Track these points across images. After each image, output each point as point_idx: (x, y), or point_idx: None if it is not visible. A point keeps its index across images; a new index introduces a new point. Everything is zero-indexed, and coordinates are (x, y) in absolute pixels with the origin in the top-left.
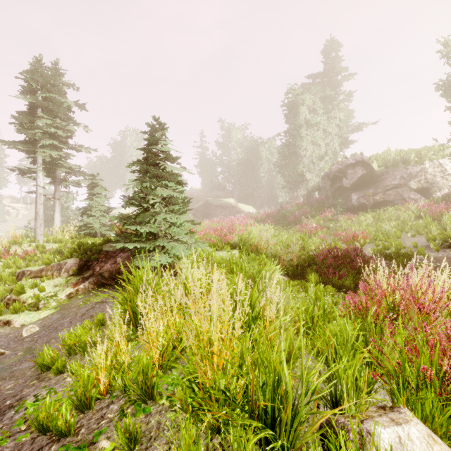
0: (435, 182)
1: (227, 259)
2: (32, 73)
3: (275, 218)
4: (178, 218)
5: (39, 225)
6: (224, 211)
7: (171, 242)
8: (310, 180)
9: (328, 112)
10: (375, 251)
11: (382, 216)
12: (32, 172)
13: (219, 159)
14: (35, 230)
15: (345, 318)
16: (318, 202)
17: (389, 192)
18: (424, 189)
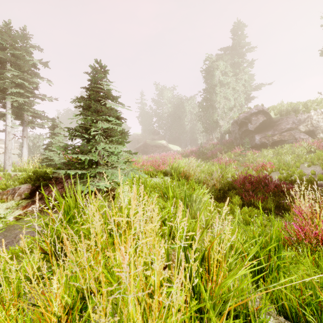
0: (319, 126)
1: (160, 184)
2: (1, 34)
3: (197, 154)
4: (116, 148)
5: (8, 157)
6: (158, 150)
7: (110, 169)
8: (222, 125)
9: (236, 75)
10: (282, 178)
11: (281, 151)
12: (2, 114)
13: (154, 112)
14: (4, 162)
15: (322, 261)
16: (229, 142)
17: (284, 133)
18: (310, 132)
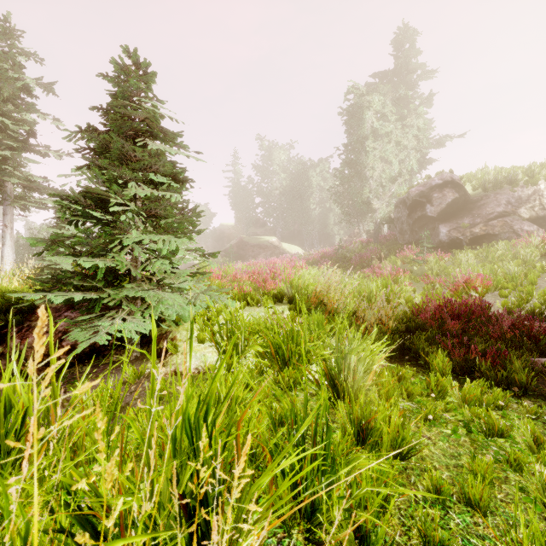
0: None
1: (267, 324)
2: None
3: (333, 259)
4: (166, 241)
5: None
6: (263, 253)
7: (154, 290)
8: (378, 209)
9: (403, 119)
10: (509, 306)
11: (493, 254)
12: None
13: (257, 187)
14: None
15: None
16: (389, 239)
17: (493, 222)
18: (540, 219)
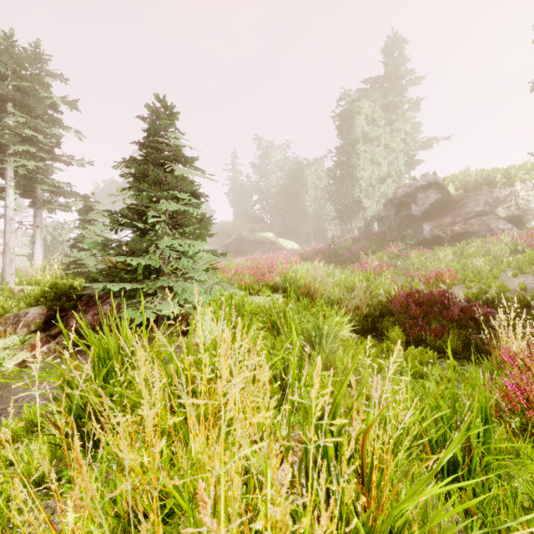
0: (529, 209)
1: (266, 307)
2: None
3: (326, 255)
4: (191, 245)
5: (9, 261)
6: (261, 248)
7: (181, 282)
8: (368, 207)
9: (391, 123)
10: (470, 296)
11: (467, 251)
12: None
13: (255, 185)
14: (3, 268)
15: None
16: (378, 236)
17: (471, 220)
18: (515, 218)
